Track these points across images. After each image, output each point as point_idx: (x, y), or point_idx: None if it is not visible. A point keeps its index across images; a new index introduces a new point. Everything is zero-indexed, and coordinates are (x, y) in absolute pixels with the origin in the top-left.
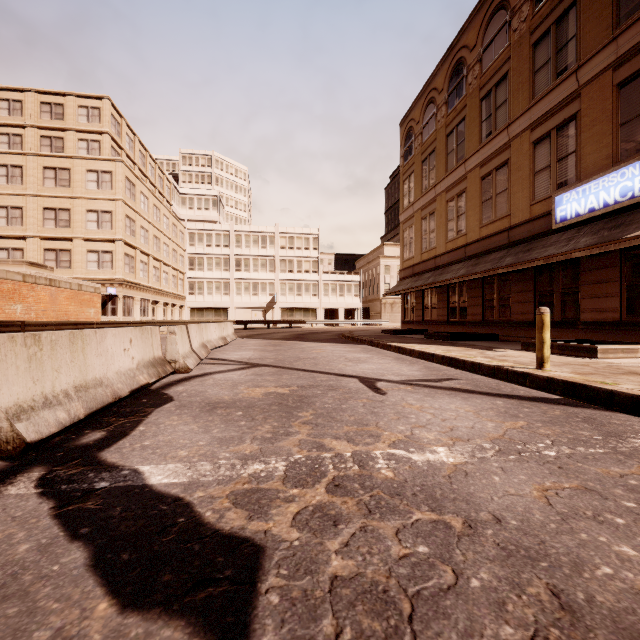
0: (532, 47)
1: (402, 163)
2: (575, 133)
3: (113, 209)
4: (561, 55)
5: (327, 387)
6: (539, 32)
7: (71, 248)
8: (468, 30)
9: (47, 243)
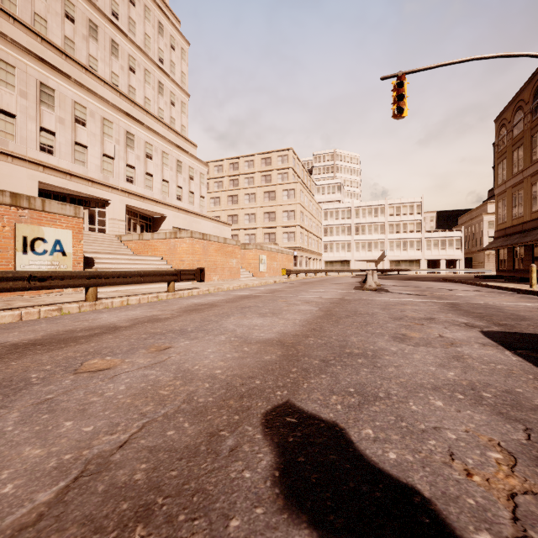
0: None
1: (496, 150)
2: None
3: (295, 209)
4: None
5: (433, 289)
6: None
7: (275, 232)
8: None
9: (265, 230)
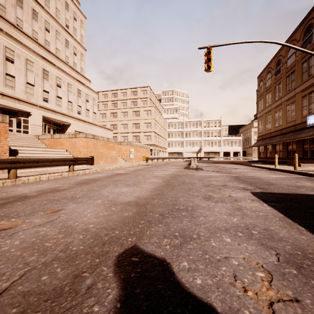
0: (302, 64)
1: (258, 93)
2: (313, 96)
3: (151, 122)
4: (310, 70)
5: (226, 168)
6: (304, 60)
7: (139, 135)
8: (282, 50)
9: (133, 134)
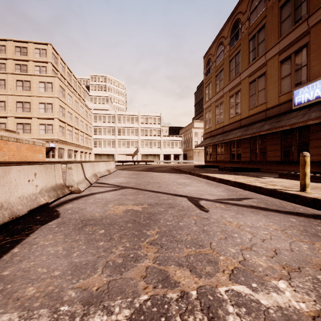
0: (280, 8)
1: (205, 77)
2: (306, 54)
3: (53, 102)
4: (297, 11)
5: (167, 205)
6: None
7: (31, 122)
8: (242, 3)
9: (18, 120)
